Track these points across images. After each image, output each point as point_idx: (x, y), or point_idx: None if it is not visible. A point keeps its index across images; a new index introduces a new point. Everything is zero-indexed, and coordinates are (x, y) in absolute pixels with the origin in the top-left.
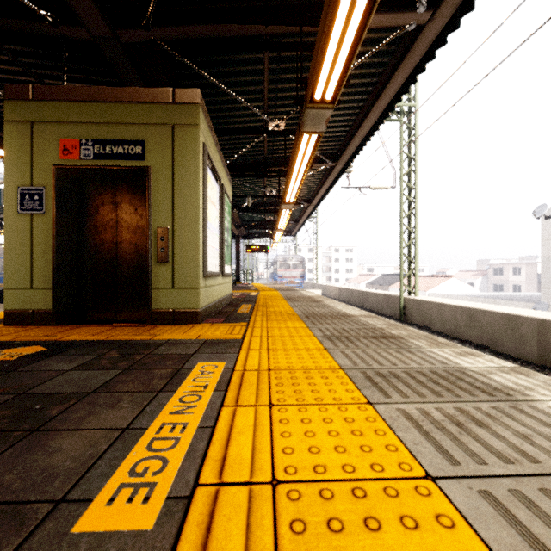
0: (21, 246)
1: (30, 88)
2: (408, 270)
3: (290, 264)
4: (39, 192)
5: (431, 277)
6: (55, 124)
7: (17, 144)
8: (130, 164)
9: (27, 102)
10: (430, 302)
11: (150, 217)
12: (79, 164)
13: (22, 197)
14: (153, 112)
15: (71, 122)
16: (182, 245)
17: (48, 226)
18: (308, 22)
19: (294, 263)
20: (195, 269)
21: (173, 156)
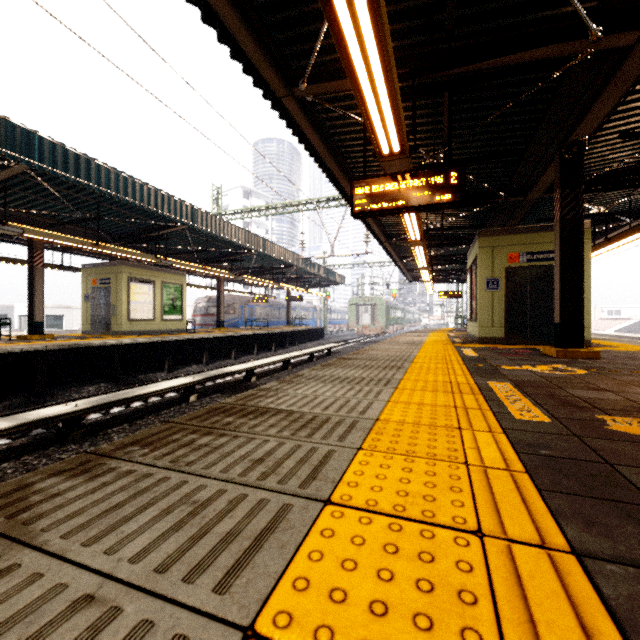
0: (487, 307)
1: (491, 230)
2: None
3: None
4: (496, 280)
5: None
6: (505, 246)
7: (485, 258)
8: (547, 264)
9: (490, 237)
10: None
11: None
12: (518, 265)
13: (487, 283)
14: None
15: (513, 245)
16: None
17: (501, 297)
18: None
19: None
20: (587, 317)
21: None
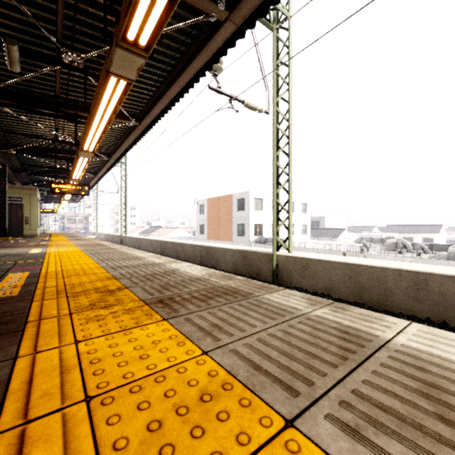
0: None
1: None
2: (125, 225)
3: (76, 219)
4: None
5: (171, 228)
6: None
7: None
8: (18, 203)
9: None
10: (127, 236)
11: (24, 214)
12: None
13: None
14: (24, 191)
15: None
16: (32, 221)
17: None
18: (65, 178)
19: (80, 219)
20: (36, 226)
21: (30, 201)
